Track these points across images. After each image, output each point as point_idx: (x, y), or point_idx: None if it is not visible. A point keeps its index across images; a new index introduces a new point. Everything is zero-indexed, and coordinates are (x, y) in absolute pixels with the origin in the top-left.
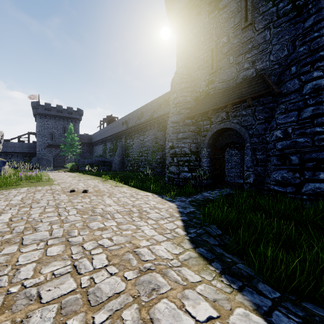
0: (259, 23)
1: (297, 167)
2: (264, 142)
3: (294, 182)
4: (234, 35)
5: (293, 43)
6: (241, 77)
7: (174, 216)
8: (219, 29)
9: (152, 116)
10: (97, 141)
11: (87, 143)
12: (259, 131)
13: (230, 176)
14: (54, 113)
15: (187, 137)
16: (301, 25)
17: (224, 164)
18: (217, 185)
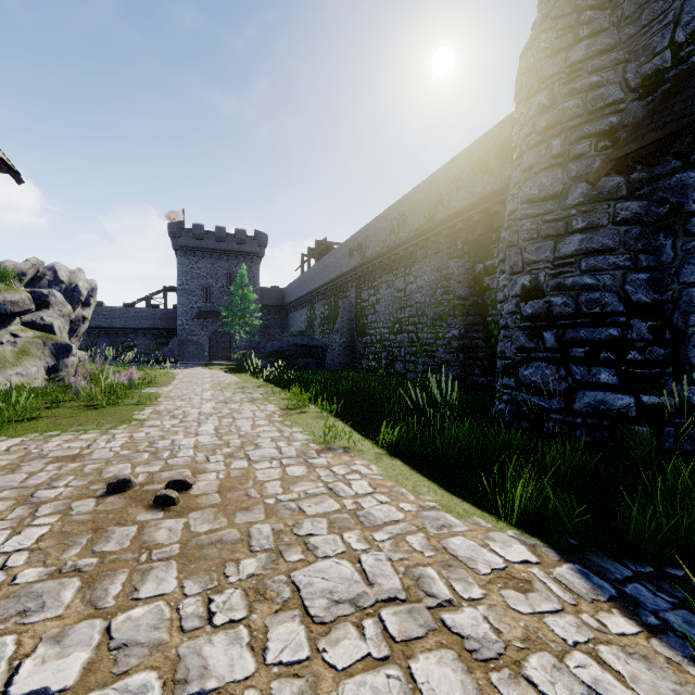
0: None
1: None
2: None
3: None
4: None
5: None
6: None
7: None
8: None
9: (431, 217)
10: (295, 301)
11: (276, 305)
12: None
13: None
14: (210, 244)
15: (606, 248)
16: None
17: None
18: None
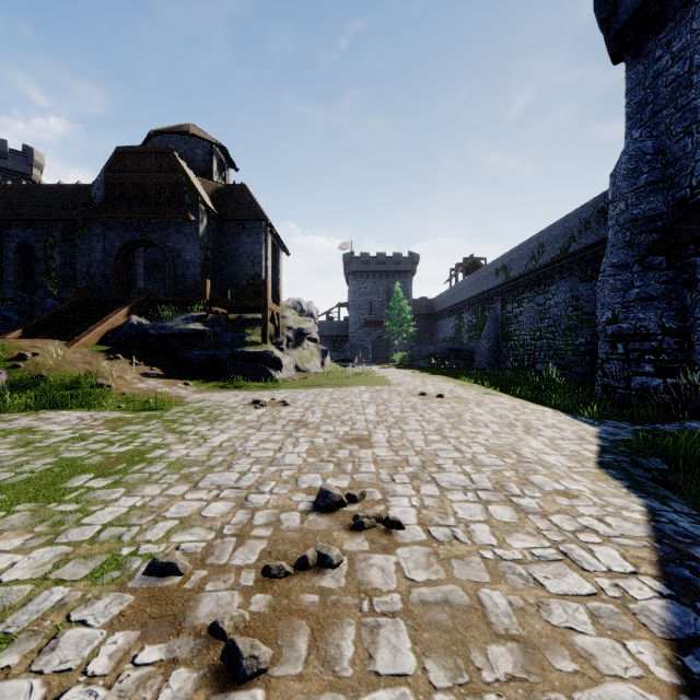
0: None
1: None
2: None
3: None
4: None
5: None
6: None
7: (585, 440)
8: None
9: (565, 249)
10: (444, 310)
11: (426, 314)
12: None
13: None
14: (373, 267)
15: (652, 297)
16: None
17: None
18: None
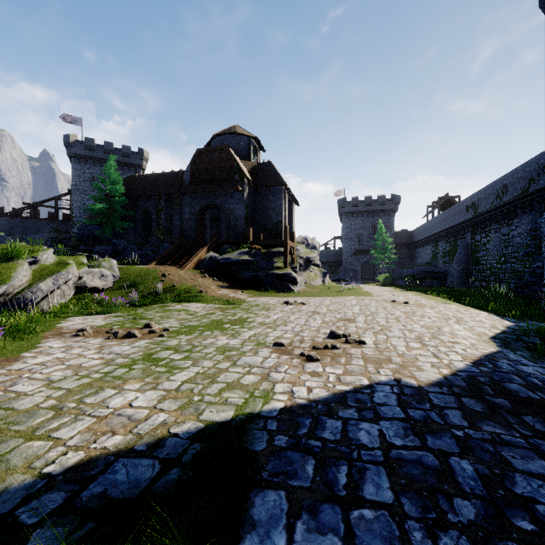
0: None
1: None
2: None
3: None
4: None
5: None
6: None
7: (495, 328)
8: None
9: (525, 189)
10: (422, 240)
11: (406, 243)
12: None
13: None
14: (362, 208)
15: None
16: None
17: None
18: None
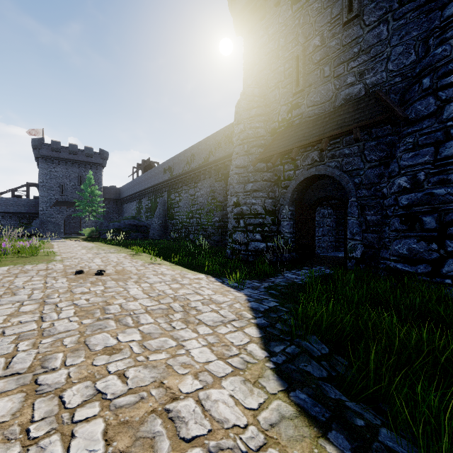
0: (370, 14)
1: (434, 234)
2: (378, 196)
3: (430, 257)
4: (331, 34)
5: (425, 42)
6: (342, 98)
7: (243, 318)
8: (308, 26)
9: (207, 159)
10: (128, 196)
11: (114, 199)
12: (370, 179)
13: (321, 247)
14: (65, 155)
15: (260, 190)
16: (439, 14)
17: (314, 230)
18: (305, 260)
